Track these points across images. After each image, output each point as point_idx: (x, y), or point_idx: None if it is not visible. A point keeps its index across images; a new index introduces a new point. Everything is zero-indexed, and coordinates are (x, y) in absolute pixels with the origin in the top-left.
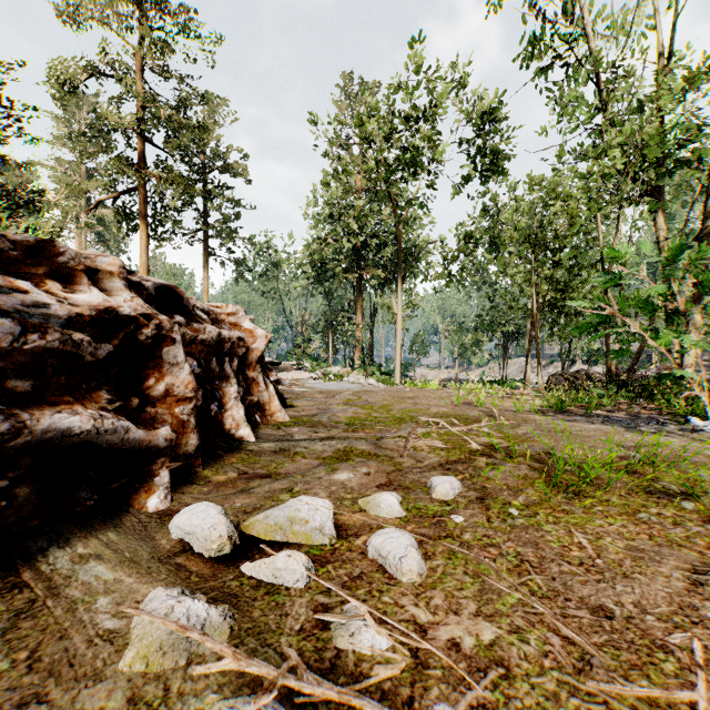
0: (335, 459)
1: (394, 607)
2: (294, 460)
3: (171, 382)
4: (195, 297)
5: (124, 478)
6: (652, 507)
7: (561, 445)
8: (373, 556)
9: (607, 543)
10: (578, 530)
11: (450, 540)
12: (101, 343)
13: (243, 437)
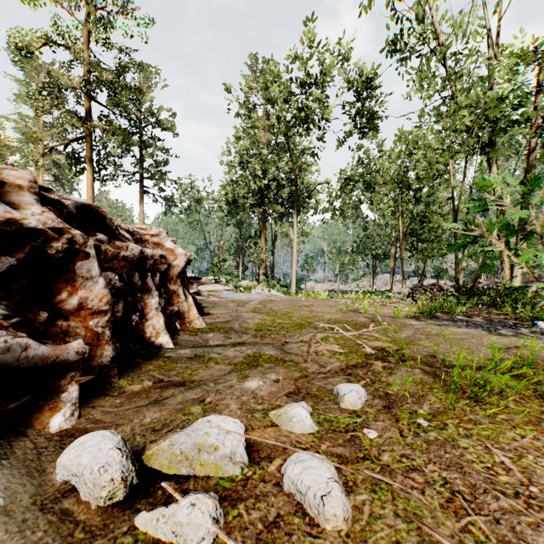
0: (246, 365)
1: None
2: (208, 367)
3: (84, 295)
4: (120, 219)
5: (27, 396)
6: None
7: (442, 348)
8: (289, 489)
9: (530, 462)
10: (494, 446)
11: (370, 464)
12: (2, 256)
13: (162, 344)
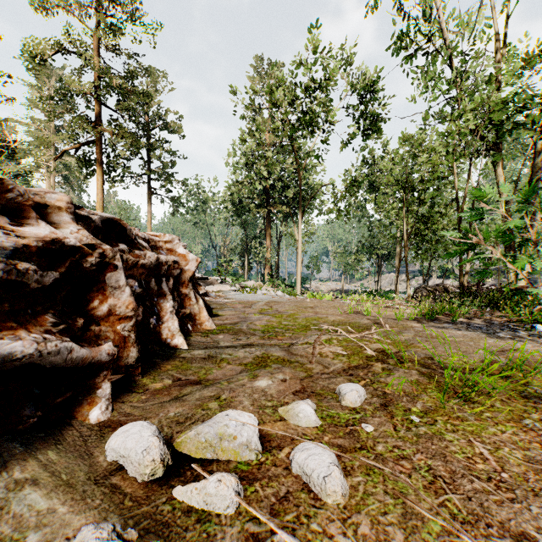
0: (255, 366)
1: (323, 536)
2: (220, 367)
3: (113, 303)
4: (137, 228)
5: (69, 392)
6: (532, 412)
7: (440, 350)
8: (297, 472)
9: (506, 453)
10: (476, 439)
11: (366, 453)
12: (48, 271)
13: (177, 345)
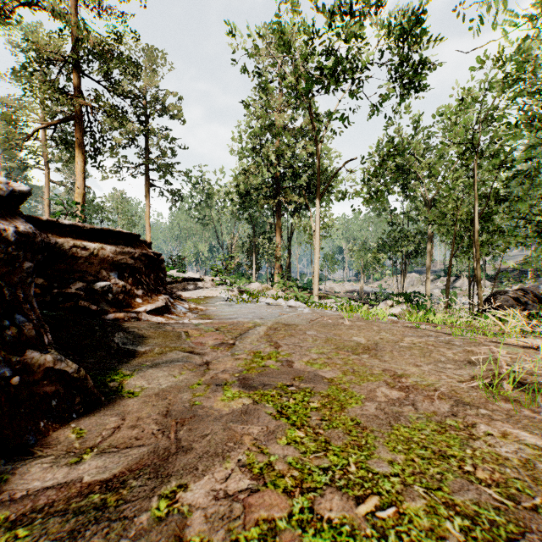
0: None
1: None
2: None
3: None
4: None
5: None
6: None
7: None
8: None
9: None
10: None
11: None
12: None
13: None
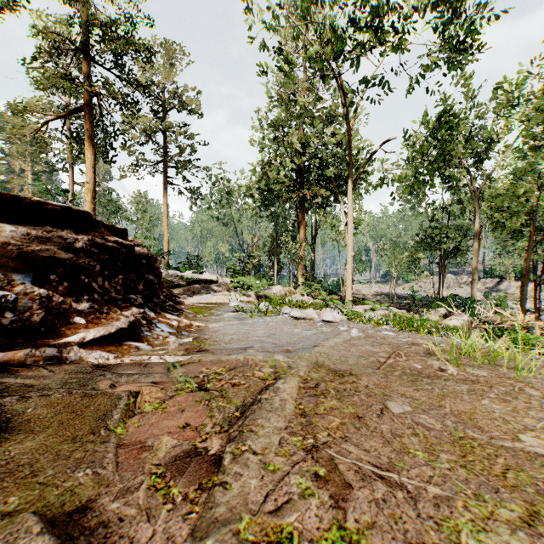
0: None
1: None
2: None
3: None
4: None
5: None
6: None
7: None
8: None
9: None
10: None
11: None
12: None
13: None
